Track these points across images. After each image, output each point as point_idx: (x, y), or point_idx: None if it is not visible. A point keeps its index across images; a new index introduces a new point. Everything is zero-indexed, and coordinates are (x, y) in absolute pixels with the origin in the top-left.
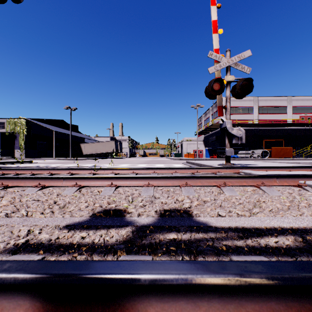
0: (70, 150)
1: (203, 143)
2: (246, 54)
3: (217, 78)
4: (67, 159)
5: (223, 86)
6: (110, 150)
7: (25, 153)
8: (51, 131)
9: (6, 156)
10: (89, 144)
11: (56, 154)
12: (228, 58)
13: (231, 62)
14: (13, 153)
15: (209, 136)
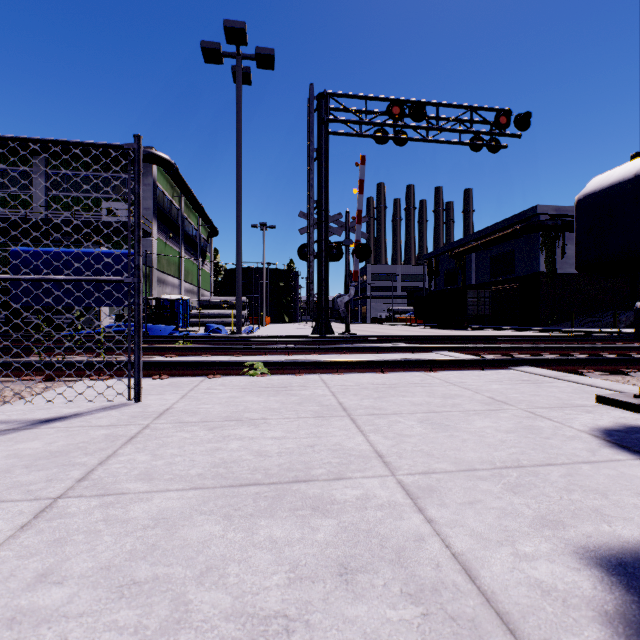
0: None
1: None
2: None
3: None
4: None
5: None
6: None
7: None
8: None
9: None
10: None
11: None
12: None
13: None
14: None
15: None
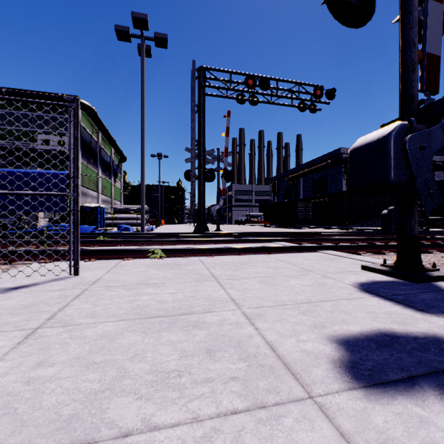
0: None
1: None
2: None
3: None
4: None
5: None
6: None
7: None
8: None
9: None
10: None
11: None
12: None
13: None
14: None
15: None
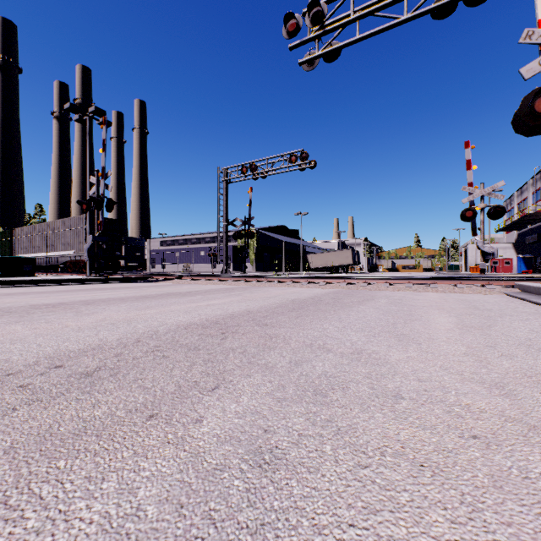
0: (300, 263)
1: (512, 247)
2: (499, 184)
3: (468, 209)
4: (300, 273)
5: (475, 213)
6: (345, 262)
7: (255, 267)
8: (274, 240)
9: (236, 270)
10: (318, 254)
11: (279, 268)
12: (481, 190)
13: (483, 193)
14: (242, 267)
15: (528, 233)
